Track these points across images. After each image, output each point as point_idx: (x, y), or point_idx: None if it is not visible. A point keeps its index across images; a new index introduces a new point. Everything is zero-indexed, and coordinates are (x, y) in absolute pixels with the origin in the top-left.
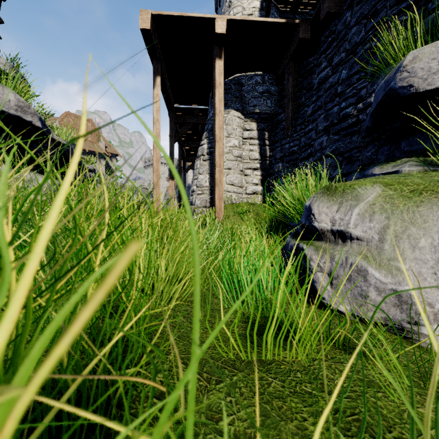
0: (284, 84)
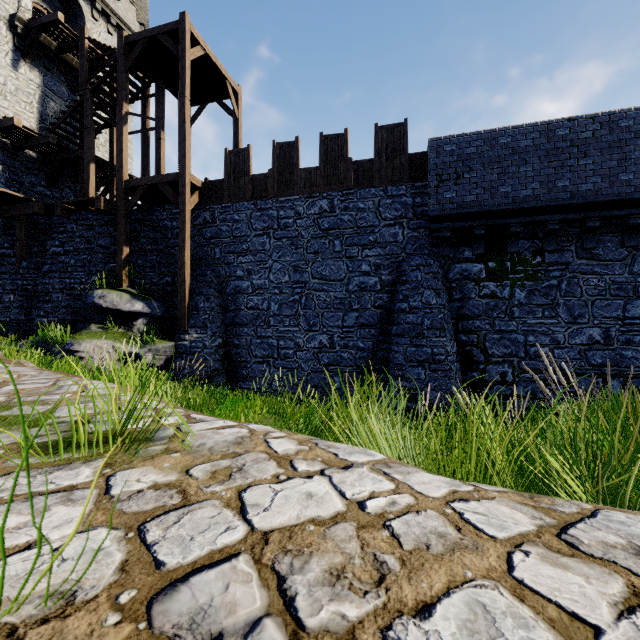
0: (11, 222)
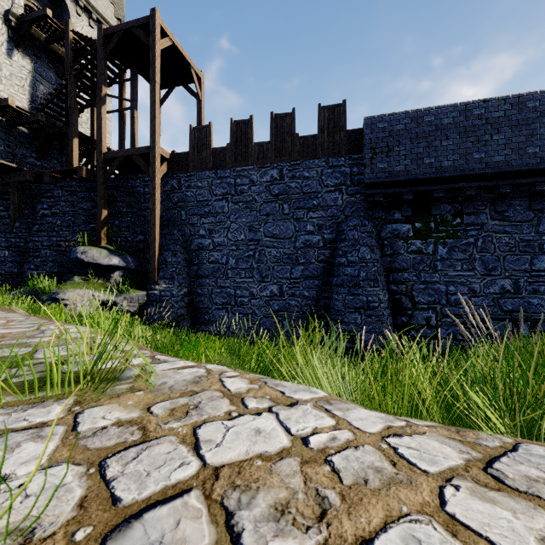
0: (6, 188)
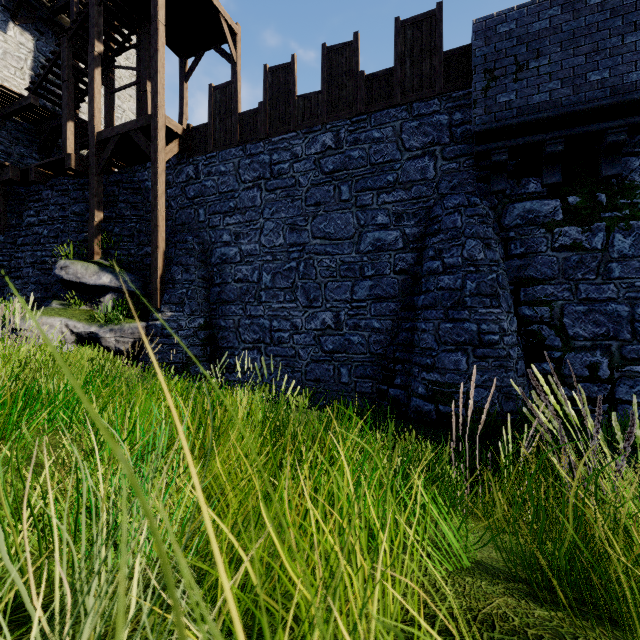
0: None
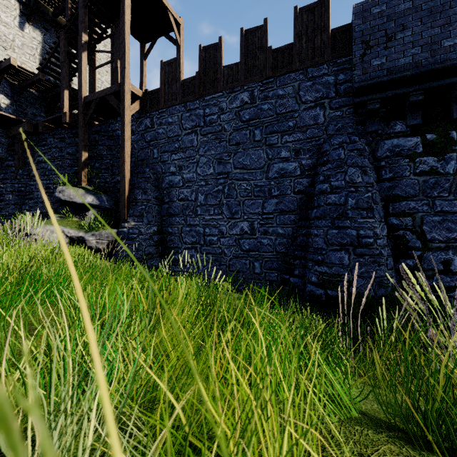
0: (14, 141)
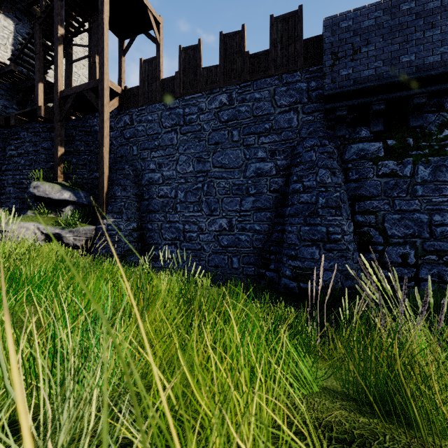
0: None
